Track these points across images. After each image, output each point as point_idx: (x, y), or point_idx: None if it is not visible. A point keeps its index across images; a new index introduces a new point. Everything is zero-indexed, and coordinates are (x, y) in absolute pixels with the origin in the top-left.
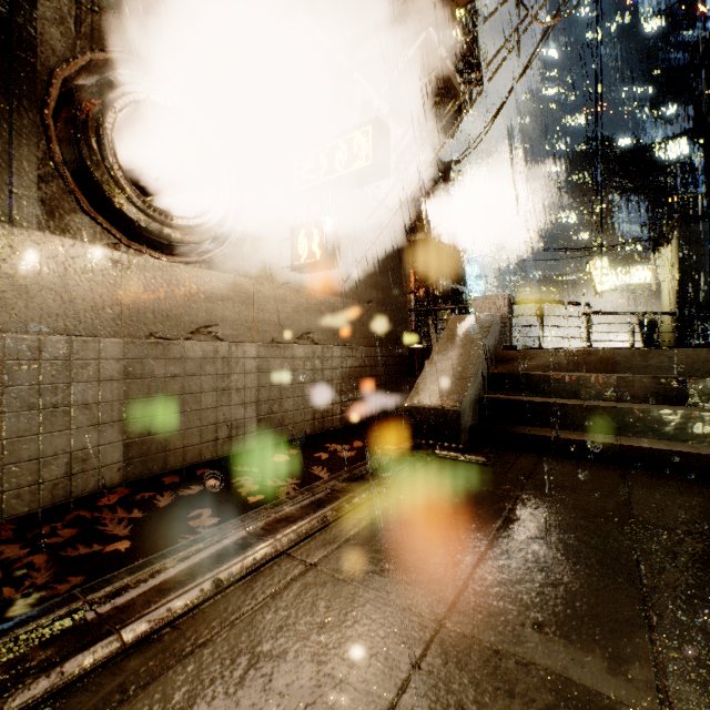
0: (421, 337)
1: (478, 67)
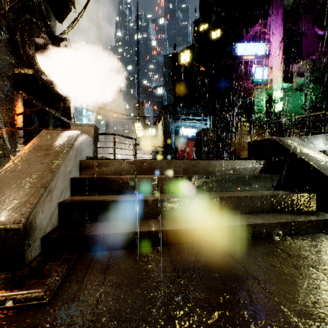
0: None
1: None
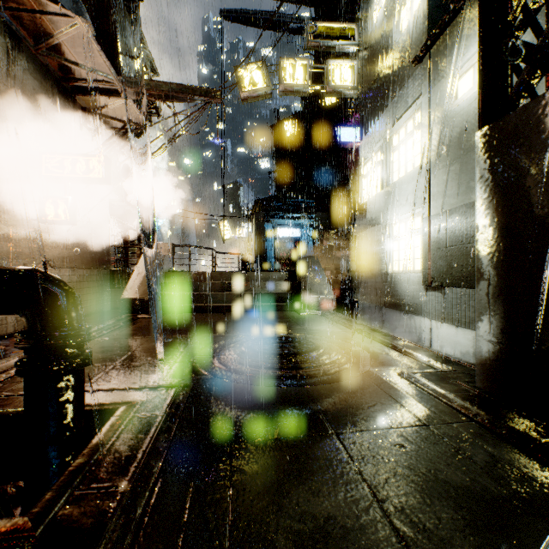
0: (119, 263)
1: (156, 108)
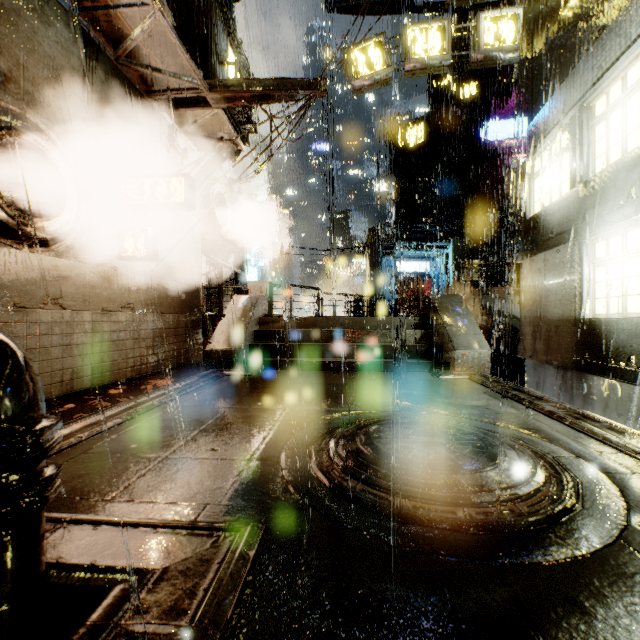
0: (212, 307)
1: (252, 122)
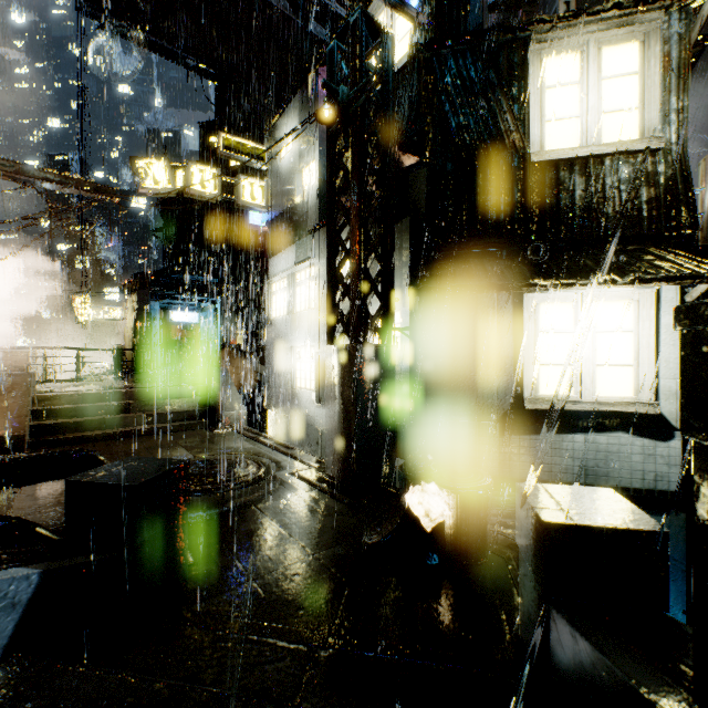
0: None
1: None
